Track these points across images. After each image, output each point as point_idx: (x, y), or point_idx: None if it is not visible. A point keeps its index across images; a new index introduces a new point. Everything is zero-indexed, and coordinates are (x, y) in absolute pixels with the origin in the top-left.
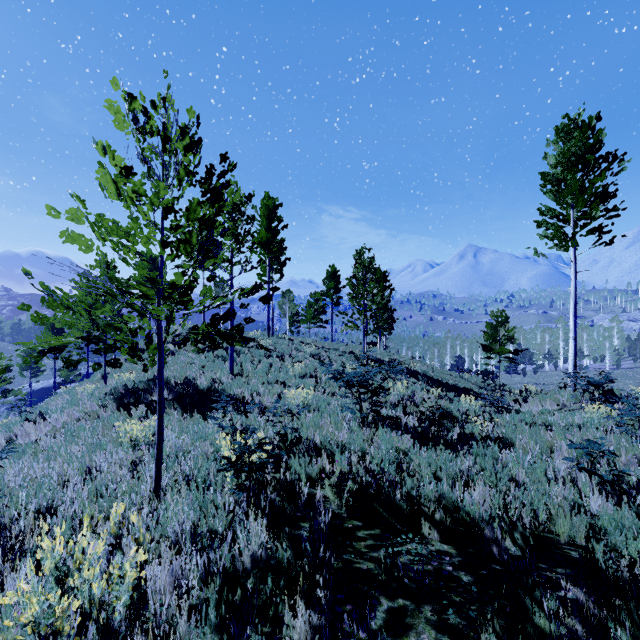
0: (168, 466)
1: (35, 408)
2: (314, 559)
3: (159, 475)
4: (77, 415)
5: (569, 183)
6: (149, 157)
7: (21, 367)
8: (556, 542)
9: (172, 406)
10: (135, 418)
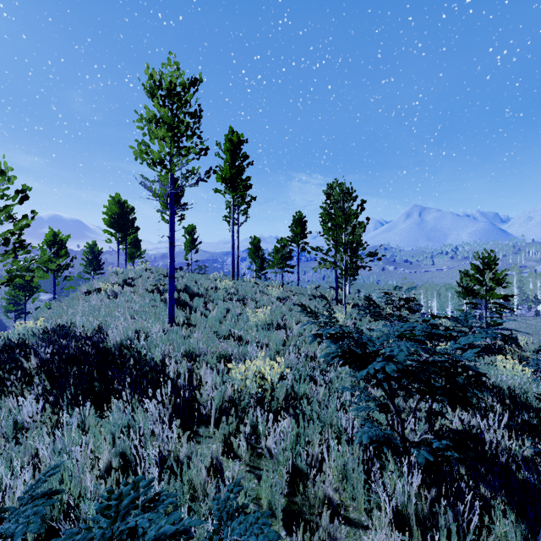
0: None
1: None
2: None
3: None
4: None
5: None
6: None
7: (6, 309)
8: None
9: (37, 384)
10: None
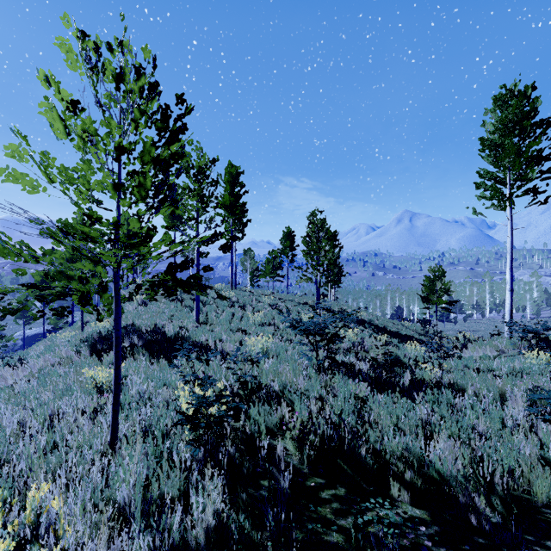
0: (129, 415)
1: (16, 354)
2: (276, 532)
3: (115, 427)
4: (53, 360)
5: (507, 147)
6: (107, 104)
7: (16, 316)
8: (534, 504)
9: (141, 352)
10: (102, 365)
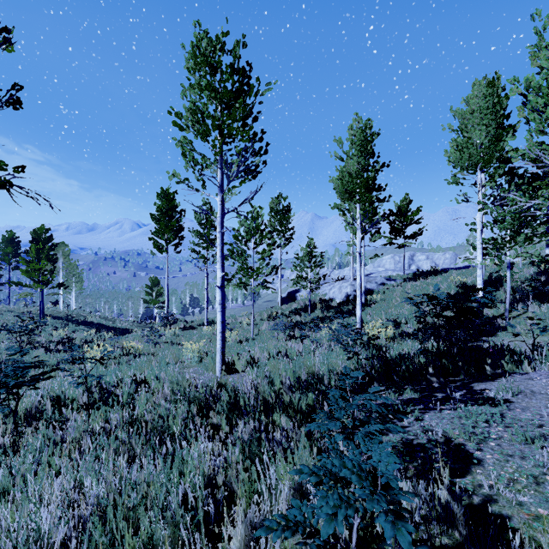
0: None
1: None
2: None
3: None
4: None
5: (160, 223)
6: None
7: None
8: None
9: None
10: None
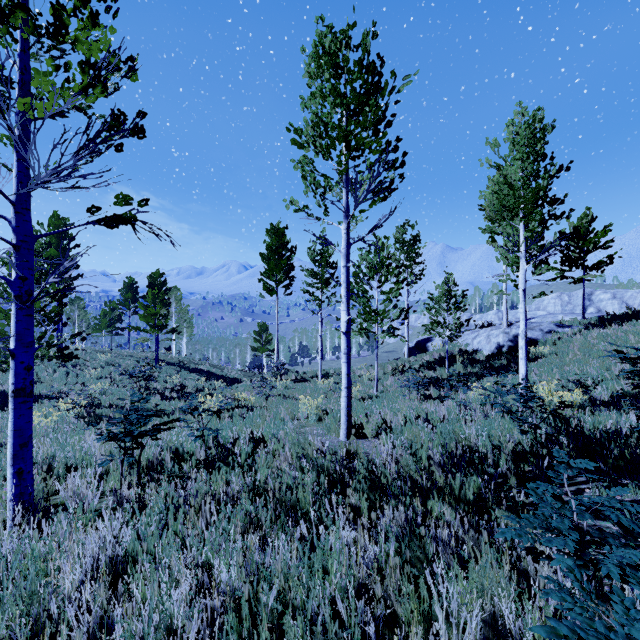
0: None
1: None
2: None
3: None
4: None
5: (270, 262)
6: None
7: None
8: None
9: None
10: None
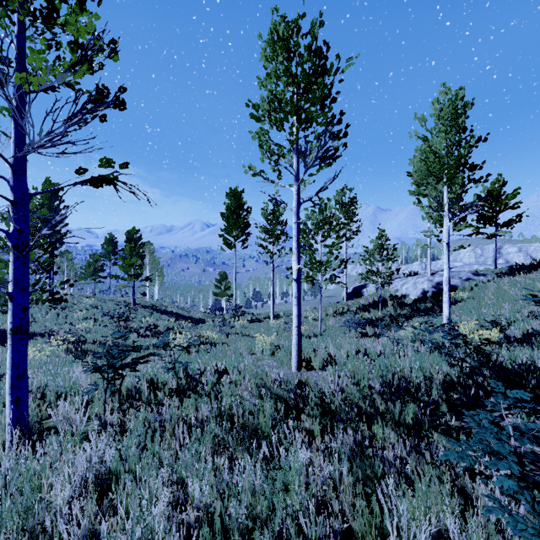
0: None
1: None
2: None
3: None
4: None
5: (229, 220)
6: None
7: None
8: None
9: None
10: None
